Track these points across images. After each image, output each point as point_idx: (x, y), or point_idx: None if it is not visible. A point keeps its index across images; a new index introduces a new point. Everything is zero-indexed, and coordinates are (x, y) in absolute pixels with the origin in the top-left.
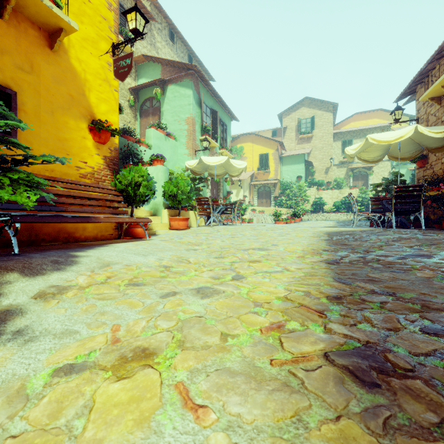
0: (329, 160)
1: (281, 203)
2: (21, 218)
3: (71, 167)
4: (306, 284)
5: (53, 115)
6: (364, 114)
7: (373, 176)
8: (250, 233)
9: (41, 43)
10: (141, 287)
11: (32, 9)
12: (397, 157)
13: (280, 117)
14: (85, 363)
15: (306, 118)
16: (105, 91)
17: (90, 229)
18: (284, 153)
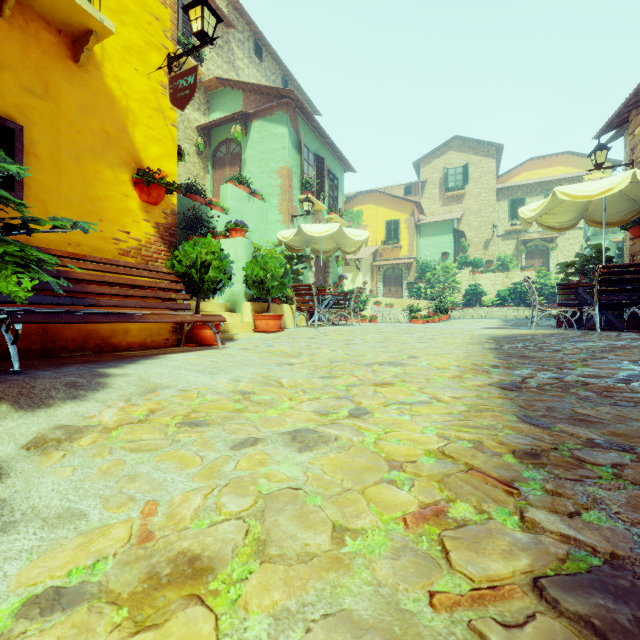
0: (489, 229)
1: (418, 293)
2: (24, 316)
3: (106, 239)
4: (473, 427)
5: (79, 161)
6: (543, 160)
7: (557, 252)
8: (373, 338)
9: (60, 53)
10: (202, 429)
11: (46, 1)
12: (599, 222)
13: (417, 166)
14: (83, 587)
15: (455, 167)
16: (158, 126)
17: (135, 333)
18: (422, 219)
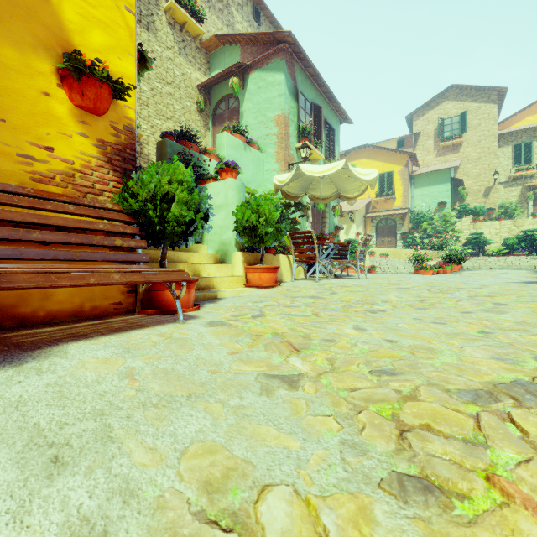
0: (490, 176)
1: (413, 243)
2: None
3: (6, 155)
4: None
5: None
6: None
7: None
8: (400, 298)
9: None
10: None
11: None
12: None
13: (409, 120)
14: None
15: (451, 116)
16: (103, 4)
17: (62, 296)
18: (416, 171)
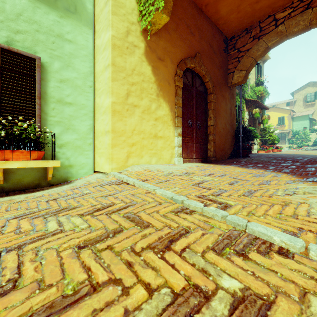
0: None
1: (292, 142)
2: None
3: None
4: None
5: None
6: None
7: None
8: None
9: None
10: None
11: None
12: None
13: (292, 94)
14: None
15: (310, 93)
16: None
17: None
18: (294, 114)
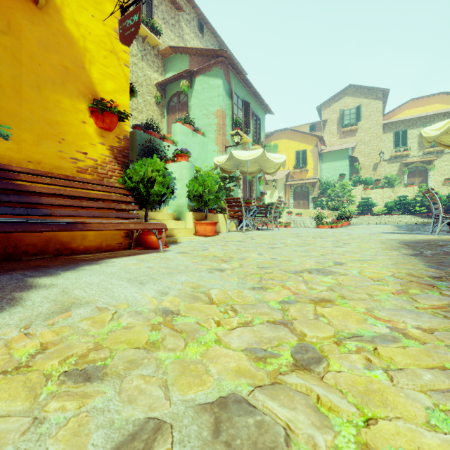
0: (377, 155)
1: (321, 205)
2: None
3: (65, 159)
4: None
5: (40, 91)
6: (421, 100)
7: (434, 171)
8: (293, 241)
9: None
10: (90, 388)
11: None
12: None
13: (319, 110)
14: None
15: (349, 108)
16: (112, 65)
17: (92, 238)
18: (323, 149)
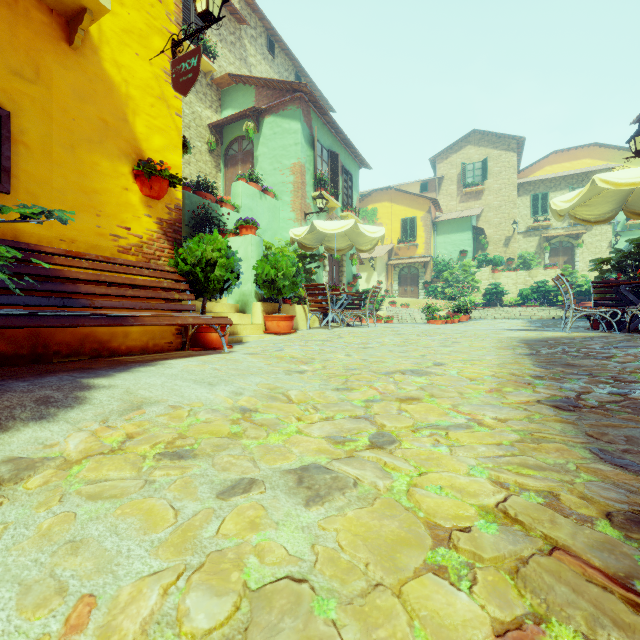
0: (510, 225)
1: (435, 292)
2: None
3: (103, 236)
4: (535, 467)
5: (74, 152)
6: (567, 153)
7: (583, 249)
8: (391, 340)
9: (53, 34)
10: (186, 463)
11: None
12: None
13: (433, 162)
14: None
15: (474, 162)
16: (161, 115)
17: (136, 336)
18: (439, 217)
